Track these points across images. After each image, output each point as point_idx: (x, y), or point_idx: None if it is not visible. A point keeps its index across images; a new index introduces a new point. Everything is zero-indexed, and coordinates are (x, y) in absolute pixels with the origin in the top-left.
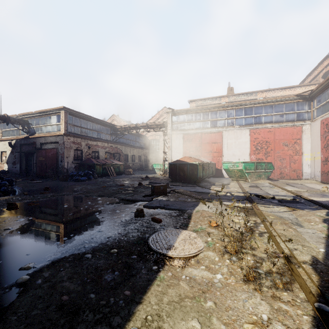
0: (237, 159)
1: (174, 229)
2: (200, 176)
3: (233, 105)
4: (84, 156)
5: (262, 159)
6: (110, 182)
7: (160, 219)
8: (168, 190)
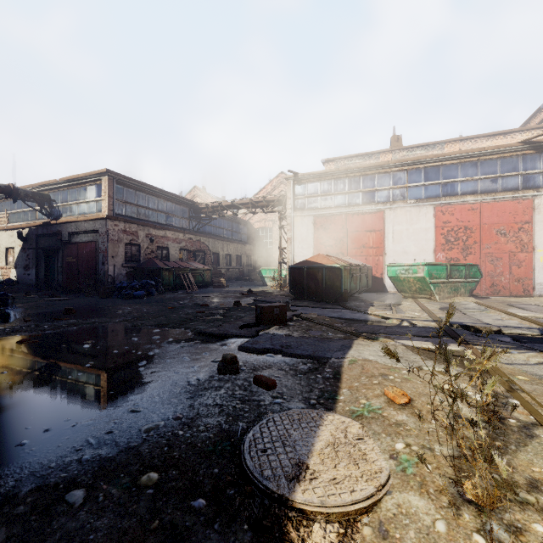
0: (411, 260)
1: (304, 409)
2: (346, 289)
3: (403, 164)
4: (143, 255)
5: (458, 260)
6: (185, 300)
7: (272, 380)
8: (288, 315)
